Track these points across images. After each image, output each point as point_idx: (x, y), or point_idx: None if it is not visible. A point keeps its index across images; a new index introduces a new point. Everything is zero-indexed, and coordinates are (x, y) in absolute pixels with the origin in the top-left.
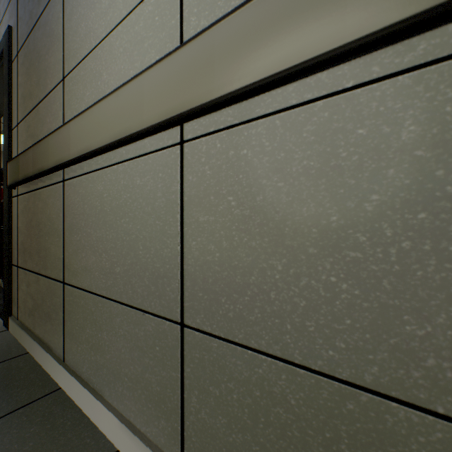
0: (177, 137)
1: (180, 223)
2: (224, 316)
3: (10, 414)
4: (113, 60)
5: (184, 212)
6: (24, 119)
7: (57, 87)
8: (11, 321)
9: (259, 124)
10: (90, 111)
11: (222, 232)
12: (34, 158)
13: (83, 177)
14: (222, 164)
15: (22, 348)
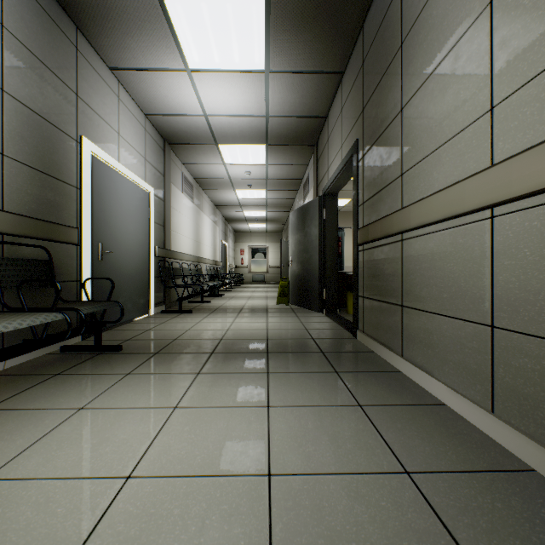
0: (488, 214)
1: (490, 266)
2: (521, 319)
3: (377, 372)
4: (440, 165)
5: (493, 259)
6: (368, 199)
7: (396, 180)
8: (359, 333)
9: (544, 208)
10: (425, 200)
11: (519, 270)
12: (381, 227)
13: (417, 238)
14: (520, 230)
15: (369, 349)
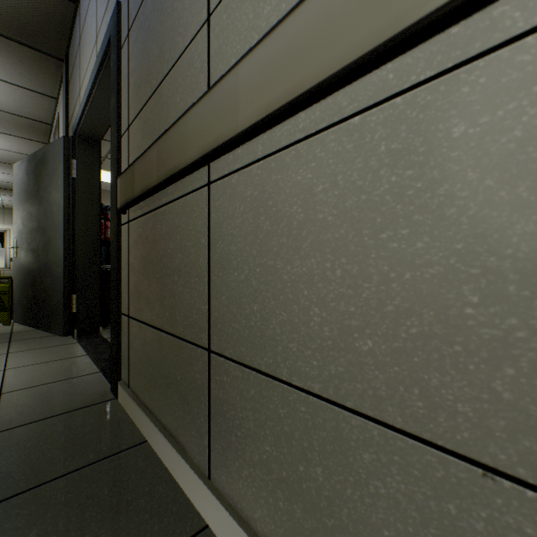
0: None
1: None
2: None
3: None
4: None
5: None
6: (138, 115)
7: (195, 40)
8: (121, 388)
9: None
10: (296, 13)
11: None
12: (160, 157)
13: (254, 167)
14: None
15: (138, 432)
